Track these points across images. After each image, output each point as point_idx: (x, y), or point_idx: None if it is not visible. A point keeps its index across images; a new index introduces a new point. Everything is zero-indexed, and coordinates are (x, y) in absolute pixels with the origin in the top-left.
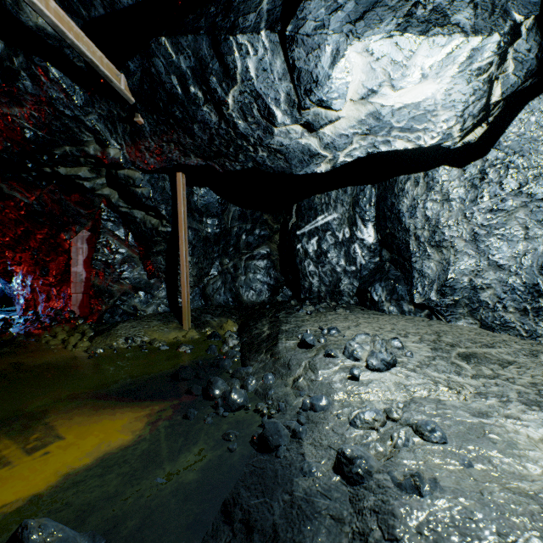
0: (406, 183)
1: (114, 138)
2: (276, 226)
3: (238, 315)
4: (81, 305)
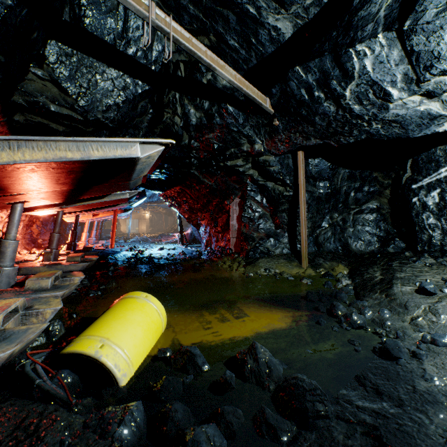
0: None
1: (258, 138)
2: (386, 182)
3: (347, 261)
4: (235, 245)
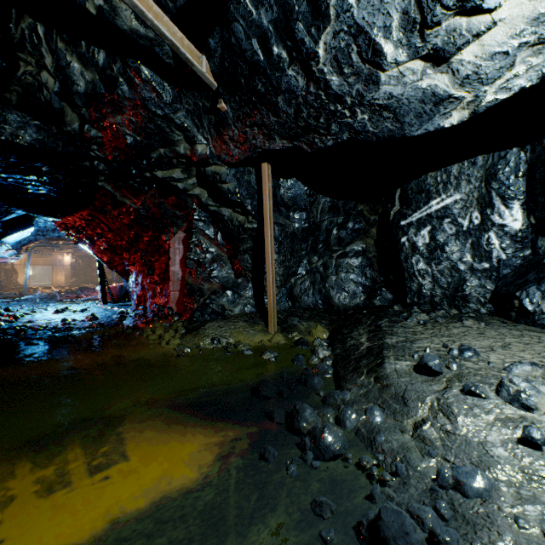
0: None
1: (201, 133)
2: (372, 218)
3: (329, 319)
4: (177, 302)
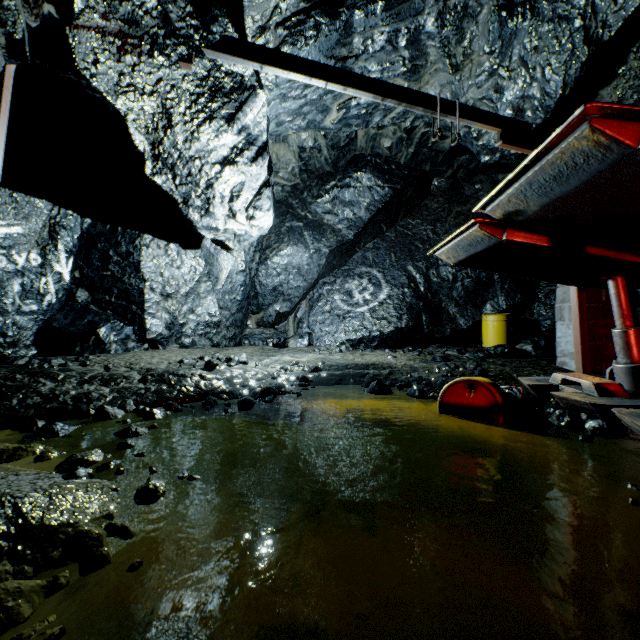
0: (152, 243)
1: None
2: None
3: None
4: None
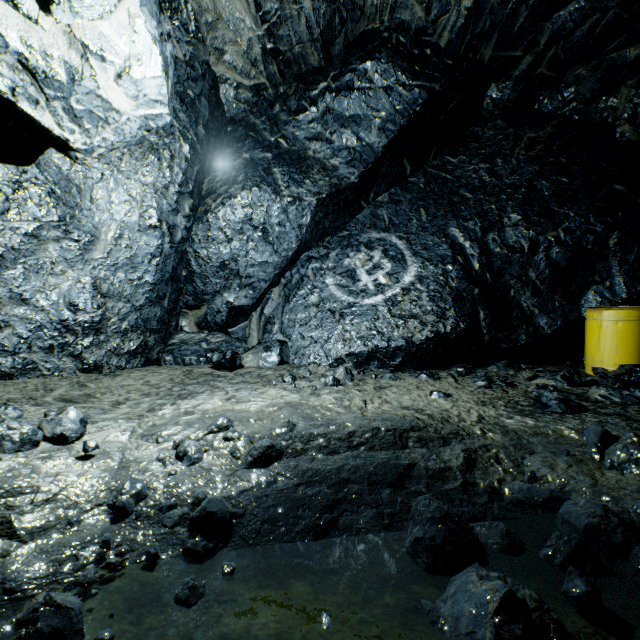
0: None
1: None
2: None
3: None
4: None
